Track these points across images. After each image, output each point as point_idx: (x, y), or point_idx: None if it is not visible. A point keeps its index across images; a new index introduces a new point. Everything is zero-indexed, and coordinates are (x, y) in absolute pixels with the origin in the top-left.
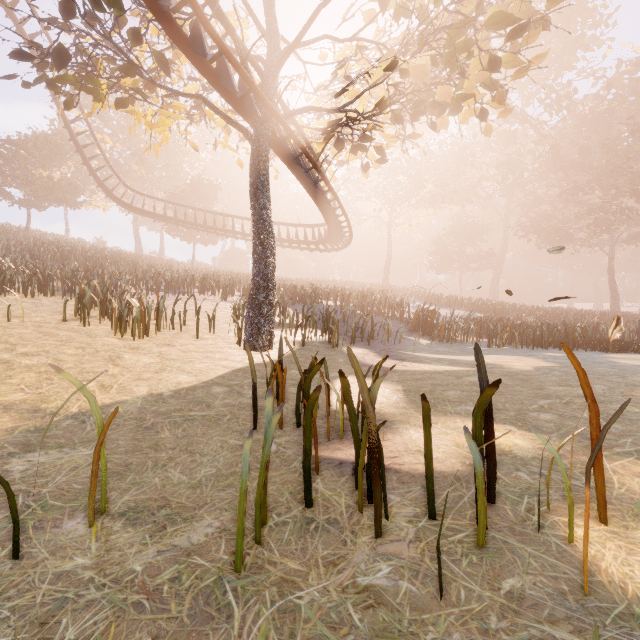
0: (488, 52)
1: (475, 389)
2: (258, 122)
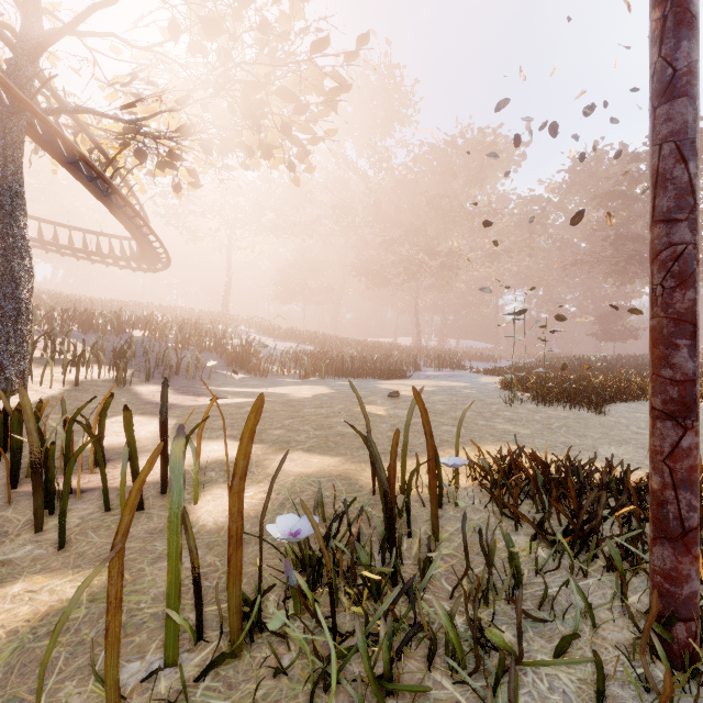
0: (281, 117)
1: (245, 417)
2: (4, 109)
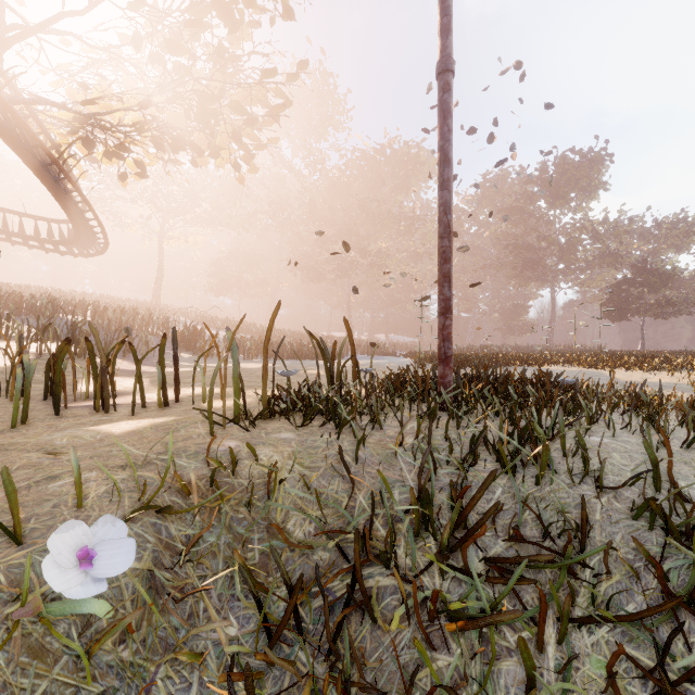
0: (232, 126)
1: (208, 377)
2: None
